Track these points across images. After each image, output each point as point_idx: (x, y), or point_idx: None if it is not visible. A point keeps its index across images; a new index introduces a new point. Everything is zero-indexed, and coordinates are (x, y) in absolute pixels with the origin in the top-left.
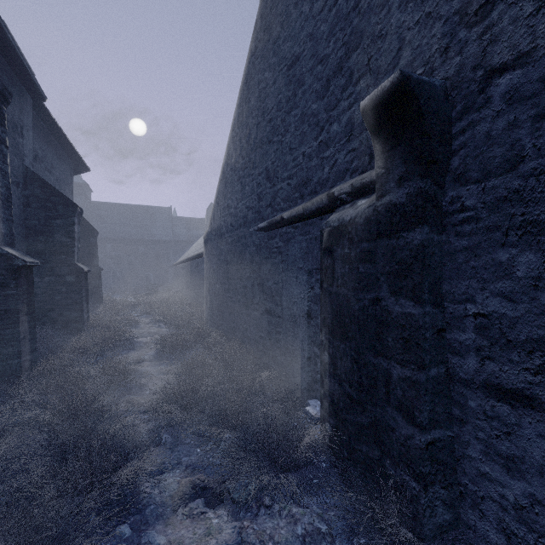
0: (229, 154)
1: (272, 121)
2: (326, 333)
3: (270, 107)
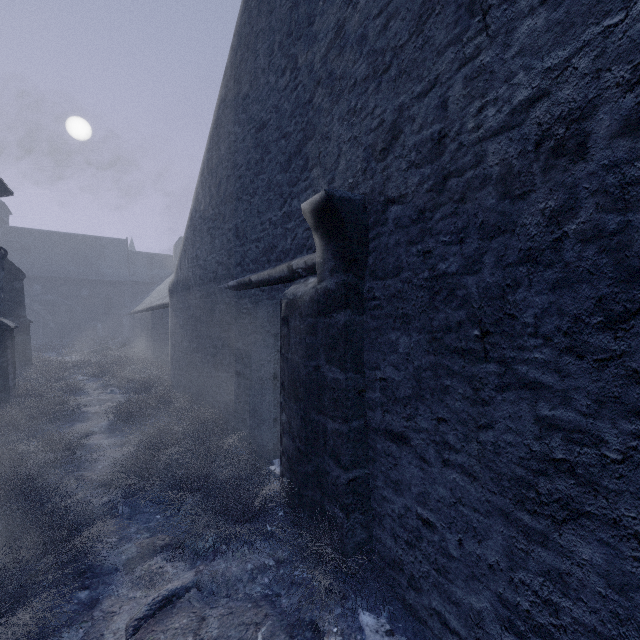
0: (198, 200)
1: (241, 178)
2: (284, 395)
3: (240, 164)
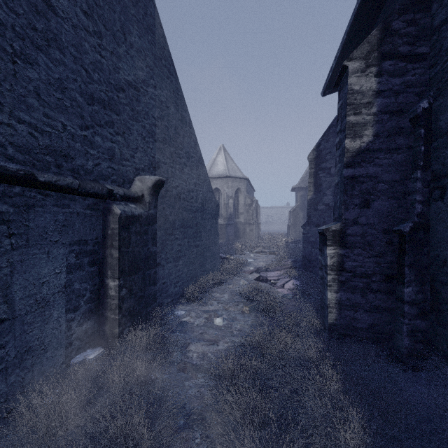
0: None
1: None
2: (125, 277)
3: None
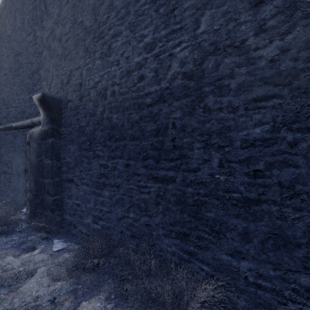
0: None
1: (6, 75)
2: (28, 175)
3: (5, 67)
